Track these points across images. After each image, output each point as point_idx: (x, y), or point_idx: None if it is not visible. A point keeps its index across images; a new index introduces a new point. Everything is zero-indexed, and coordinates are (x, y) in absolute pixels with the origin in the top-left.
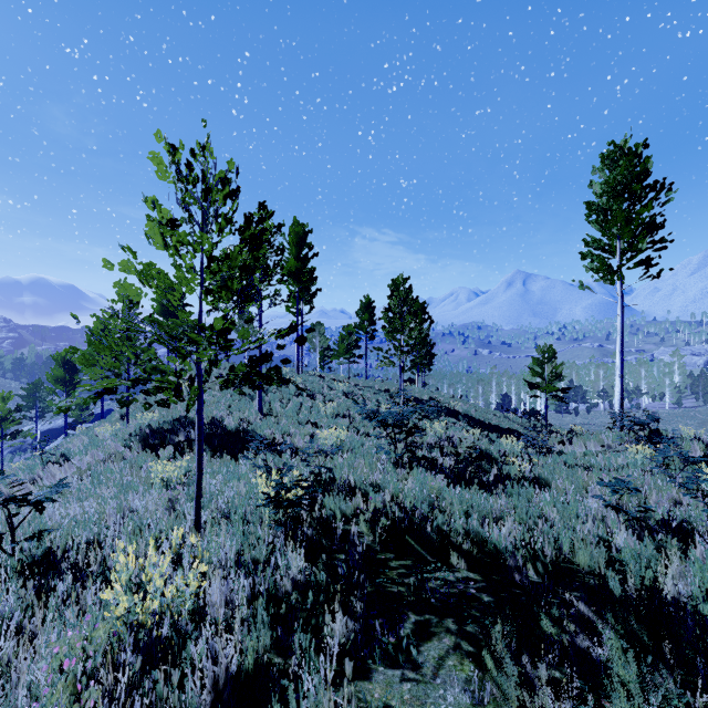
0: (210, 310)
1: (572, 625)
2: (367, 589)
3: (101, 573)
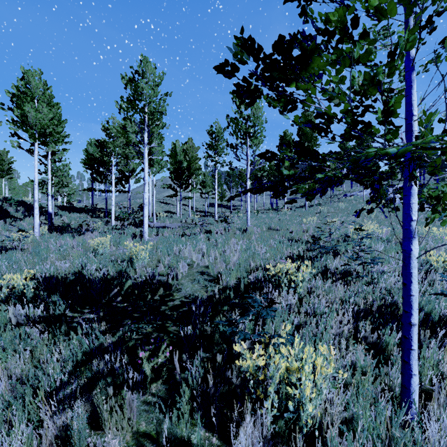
0: (431, 32)
1: (120, 298)
2: (191, 331)
3: (359, 311)
